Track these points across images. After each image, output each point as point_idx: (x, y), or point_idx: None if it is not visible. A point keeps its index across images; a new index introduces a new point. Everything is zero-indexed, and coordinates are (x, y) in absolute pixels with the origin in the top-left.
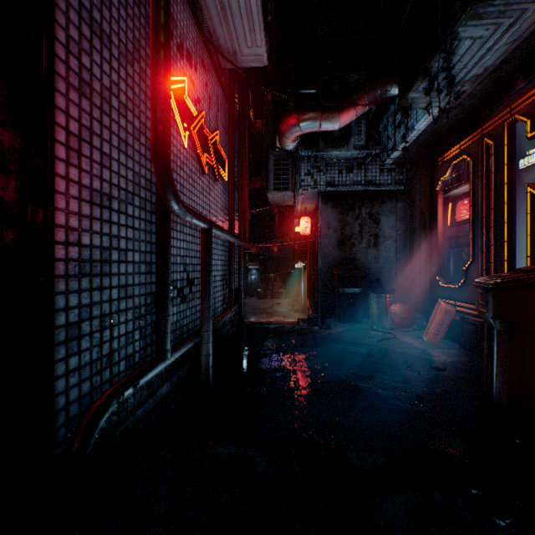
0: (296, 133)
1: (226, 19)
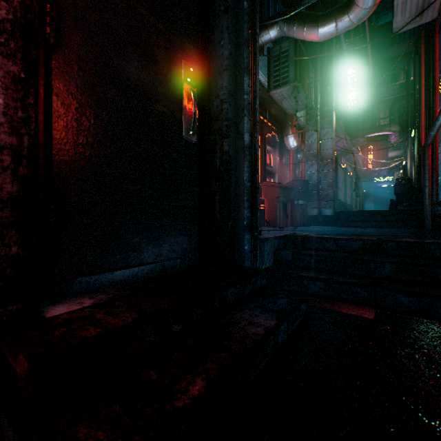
0: (363, 19)
1: (424, 1)
